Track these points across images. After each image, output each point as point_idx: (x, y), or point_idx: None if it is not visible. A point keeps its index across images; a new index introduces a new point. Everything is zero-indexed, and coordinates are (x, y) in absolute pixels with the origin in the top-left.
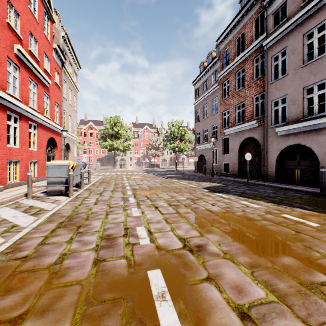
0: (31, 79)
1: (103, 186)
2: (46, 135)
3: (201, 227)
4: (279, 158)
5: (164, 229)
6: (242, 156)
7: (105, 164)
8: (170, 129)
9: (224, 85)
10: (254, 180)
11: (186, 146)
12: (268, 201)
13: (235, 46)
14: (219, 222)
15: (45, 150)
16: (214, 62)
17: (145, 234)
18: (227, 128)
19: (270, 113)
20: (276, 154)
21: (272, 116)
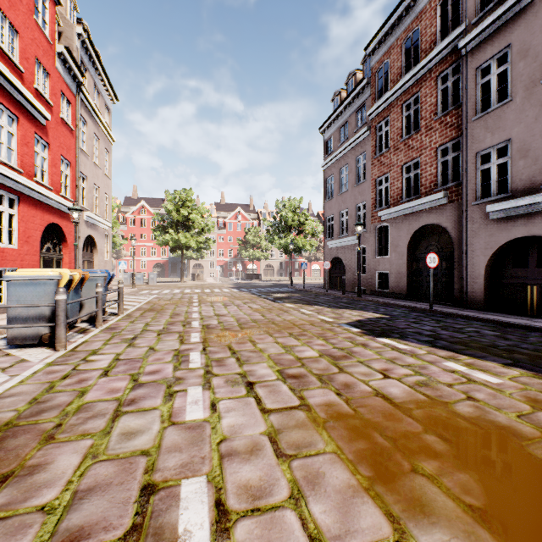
0: (4, 105)
1: (146, 319)
2: (40, 218)
3: (385, 482)
4: (491, 263)
5: (269, 493)
6: (415, 259)
7: (167, 273)
8: (279, 213)
9: (379, 129)
10: (441, 306)
11: (307, 243)
12: (507, 362)
13: (401, 55)
14: (429, 449)
15: (38, 247)
16: (360, 88)
17: (205, 529)
18: (385, 207)
19: (473, 176)
20: (486, 255)
21: (478, 182)
